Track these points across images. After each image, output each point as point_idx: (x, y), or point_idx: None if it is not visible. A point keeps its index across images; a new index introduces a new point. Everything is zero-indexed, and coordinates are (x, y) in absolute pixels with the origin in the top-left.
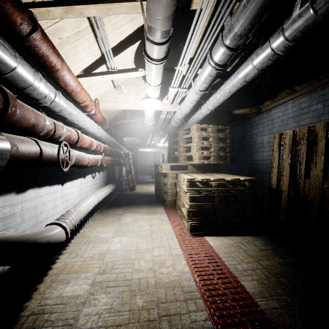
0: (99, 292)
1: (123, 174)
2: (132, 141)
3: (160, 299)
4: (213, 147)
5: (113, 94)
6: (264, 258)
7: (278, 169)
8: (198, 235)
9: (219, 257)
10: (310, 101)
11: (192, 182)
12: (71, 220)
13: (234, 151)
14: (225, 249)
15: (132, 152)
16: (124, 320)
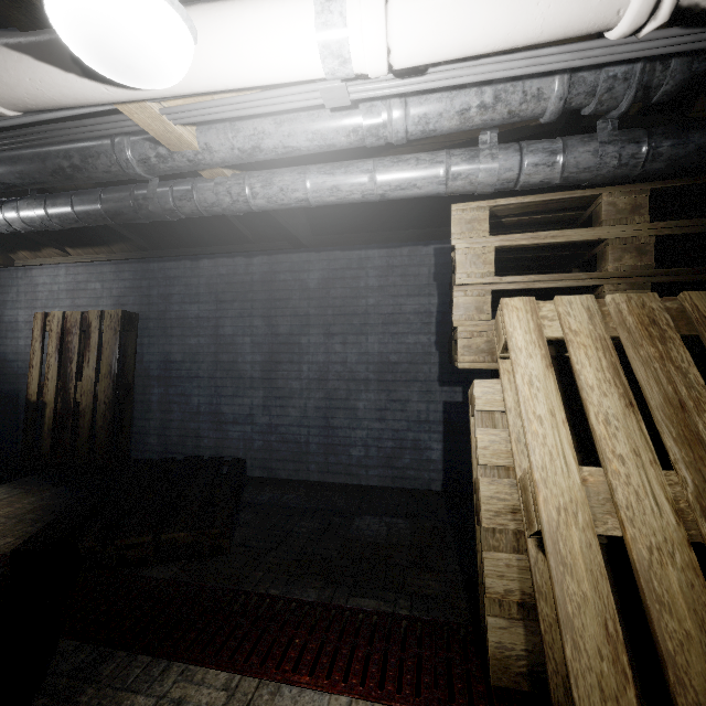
0: None
1: None
2: None
3: None
4: None
5: None
6: (4, 507)
7: (41, 370)
8: None
9: None
10: (88, 275)
11: None
12: None
13: None
14: None
15: None
16: None
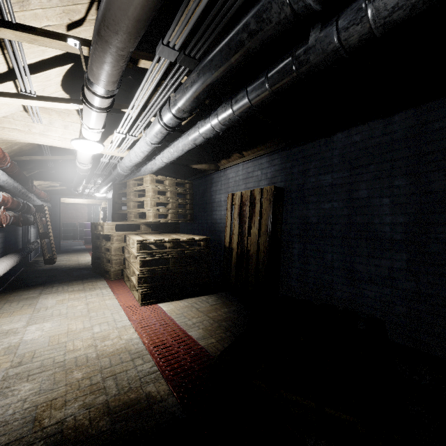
0: (18, 383)
1: (31, 238)
2: (48, 186)
3: (103, 366)
4: (171, 203)
5: (22, 121)
6: (213, 311)
7: (230, 228)
8: (151, 303)
9: (171, 319)
10: (253, 167)
11: (144, 244)
12: None
13: (196, 209)
14: (179, 311)
15: (48, 204)
16: (60, 393)
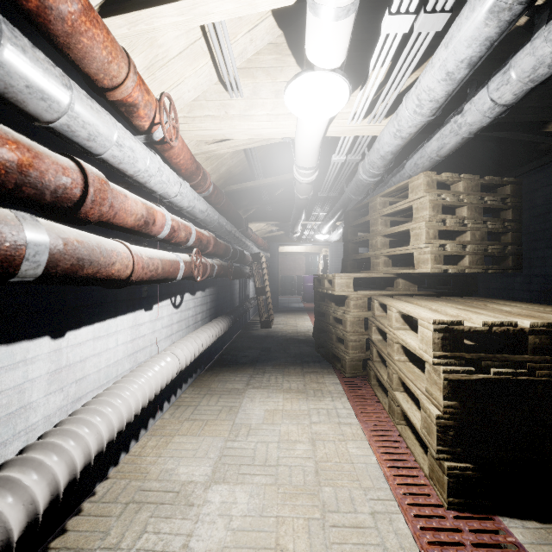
0: None
1: (249, 293)
2: (267, 233)
3: None
4: (470, 231)
5: (217, 100)
6: None
7: None
8: (476, 508)
9: None
10: None
11: (453, 332)
12: (2, 514)
13: None
14: None
15: (267, 254)
16: None
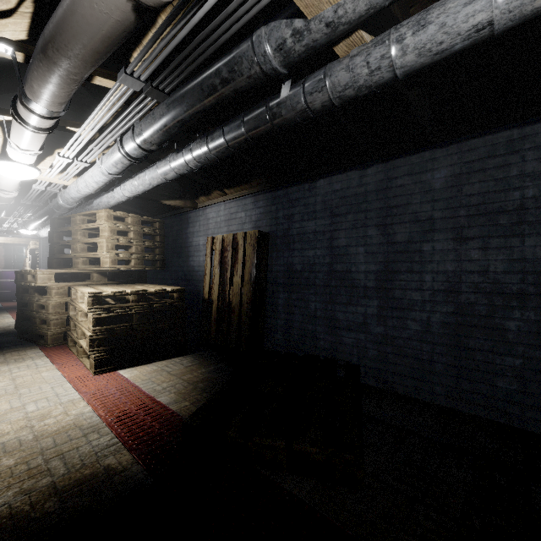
0: None
1: None
2: None
3: (45, 447)
4: (135, 246)
5: None
6: (188, 373)
7: (210, 277)
8: (108, 371)
9: (135, 386)
10: (237, 207)
11: (98, 297)
12: None
13: (168, 253)
14: (145, 376)
15: None
16: None
